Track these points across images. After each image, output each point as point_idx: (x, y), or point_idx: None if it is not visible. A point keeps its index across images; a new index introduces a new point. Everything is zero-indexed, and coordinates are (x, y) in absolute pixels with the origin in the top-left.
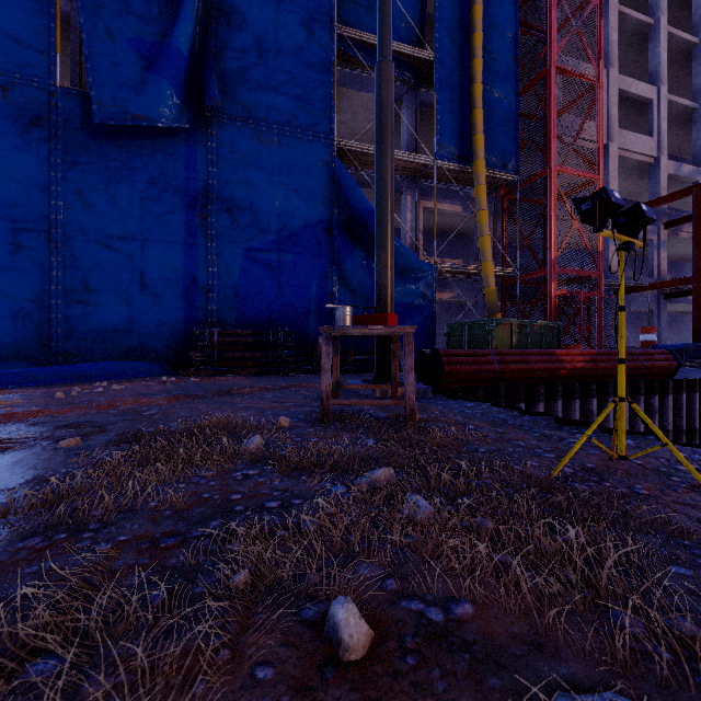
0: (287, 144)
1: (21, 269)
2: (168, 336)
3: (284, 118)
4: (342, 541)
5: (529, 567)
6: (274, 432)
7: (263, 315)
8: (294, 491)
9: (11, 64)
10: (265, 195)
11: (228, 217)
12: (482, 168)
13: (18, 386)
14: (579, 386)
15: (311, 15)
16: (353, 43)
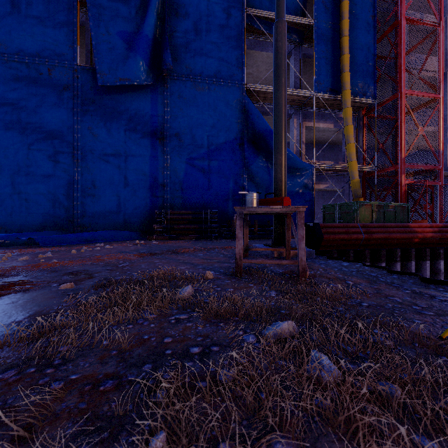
0: (214, 89)
1: (58, 176)
2: (140, 215)
3: (211, 73)
4: (254, 401)
5: None
6: (202, 282)
7: (198, 201)
8: (213, 337)
9: (53, 54)
10: (200, 123)
11: (176, 139)
12: (348, 95)
13: (53, 245)
14: (429, 250)
15: (229, 4)
16: (257, 19)
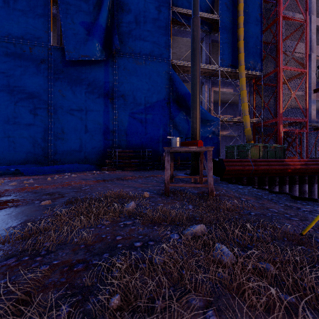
0: (149, 64)
1: (37, 125)
2: (96, 153)
3: (147, 52)
4: (177, 275)
5: (308, 308)
6: (141, 199)
7: (138, 143)
8: (150, 236)
9: (33, 37)
10: (139, 88)
11: (122, 99)
12: (243, 69)
13: (33, 174)
14: (298, 177)
15: (160, 3)
16: (179, 14)
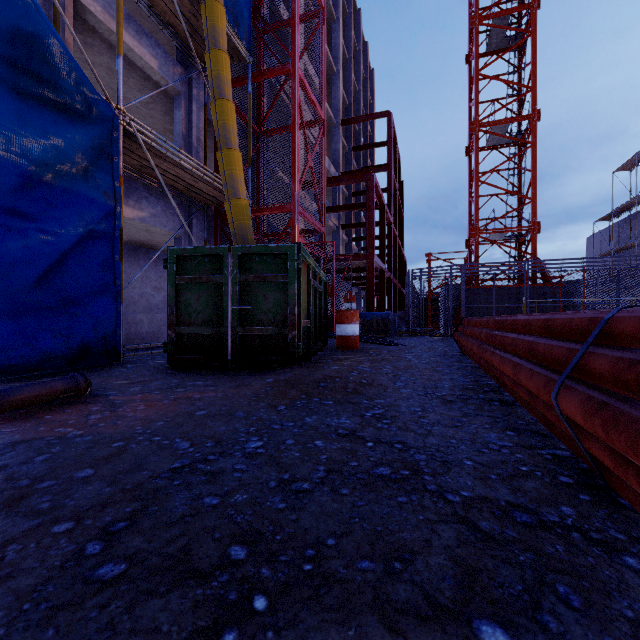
0: None
1: None
2: None
3: None
4: None
5: None
6: None
7: None
8: None
9: None
10: None
11: None
12: None
13: None
14: None
15: None
16: None
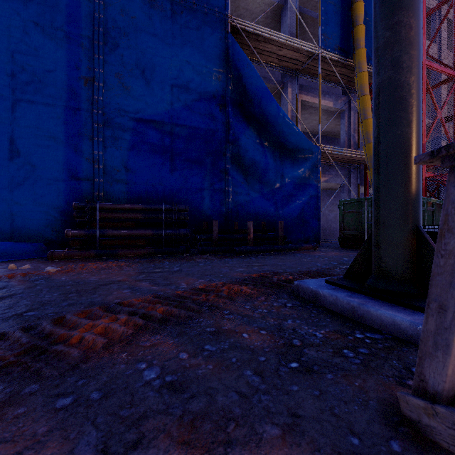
0: (181, 13)
1: None
2: (45, 211)
3: None
4: None
5: None
6: None
7: (155, 190)
8: None
9: None
10: (158, 63)
11: (117, 83)
12: (364, 56)
13: None
14: None
15: None
16: None
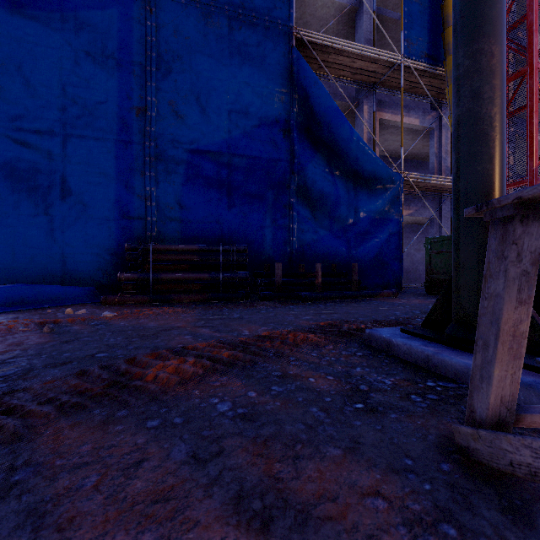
0: (239, 28)
1: None
2: (96, 253)
3: None
4: None
5: None
6: None
7: (211, 229)
8: None
9: None
10: (214, 87)
11: (170, 111)
12: None
13: None
14: None
15: None
16: None
